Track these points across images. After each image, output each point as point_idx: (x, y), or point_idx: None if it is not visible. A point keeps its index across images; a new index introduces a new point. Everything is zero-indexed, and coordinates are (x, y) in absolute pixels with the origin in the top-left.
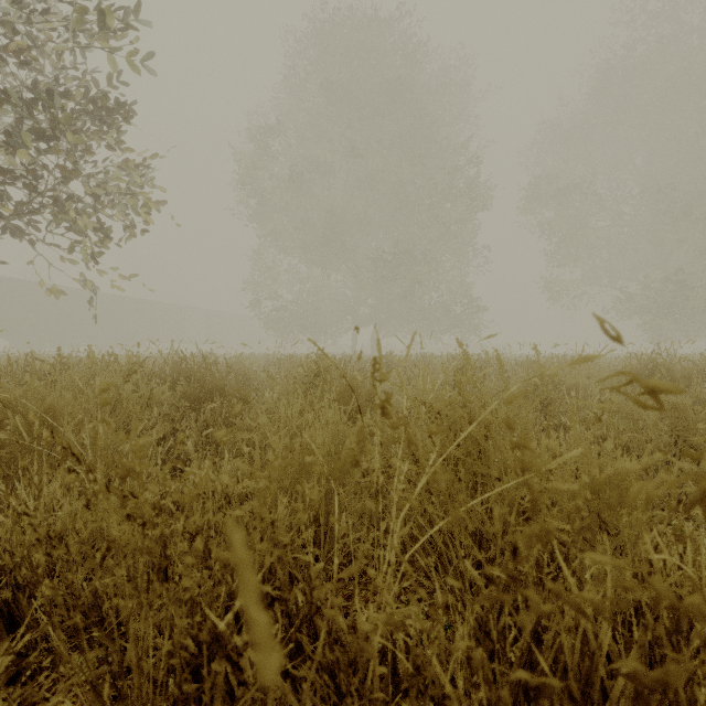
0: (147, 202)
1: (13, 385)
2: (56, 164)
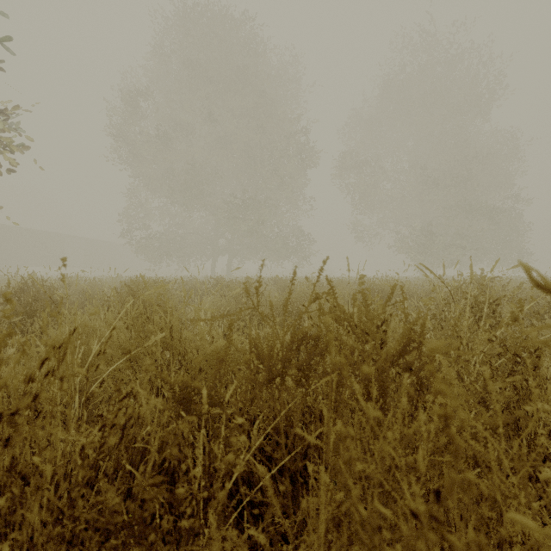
0: (7, 146)
1: None
2: None
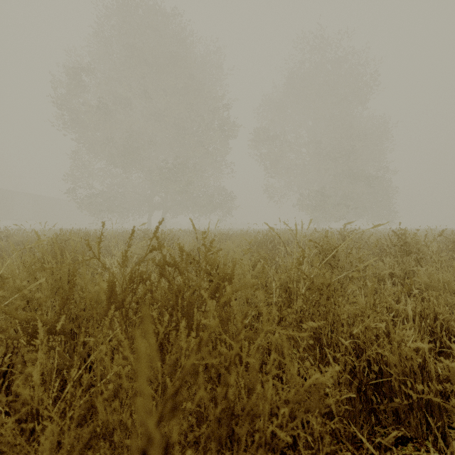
0: None
1: None
2: None
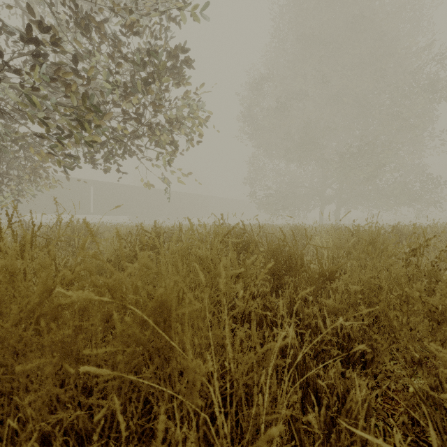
0: (199, 123)
1: (128, 249)
2: (151, 104)
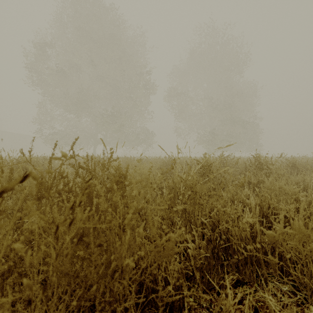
0: None
1: None
2: None
